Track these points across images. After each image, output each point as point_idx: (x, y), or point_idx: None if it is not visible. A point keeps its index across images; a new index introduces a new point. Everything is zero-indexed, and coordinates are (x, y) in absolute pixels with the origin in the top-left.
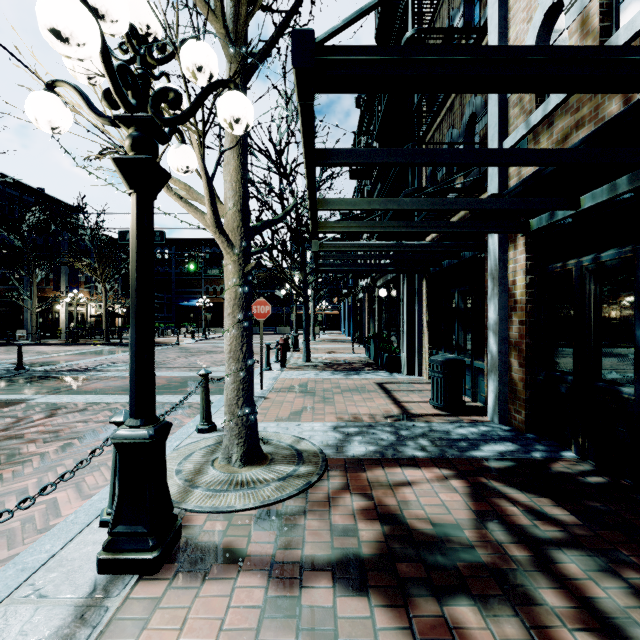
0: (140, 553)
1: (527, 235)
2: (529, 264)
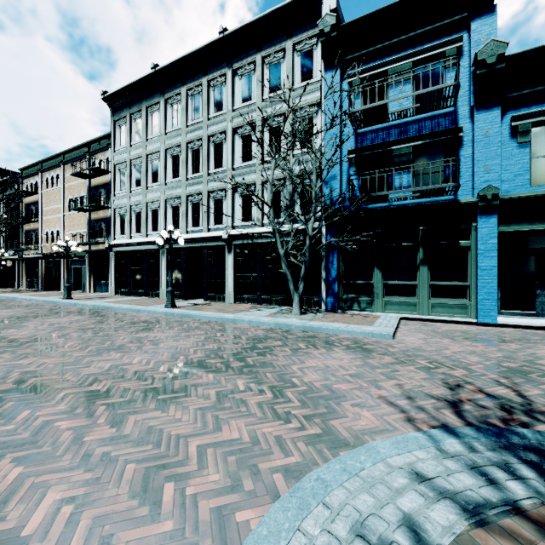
0: None
1: (45, 260)
2: (46, 264)
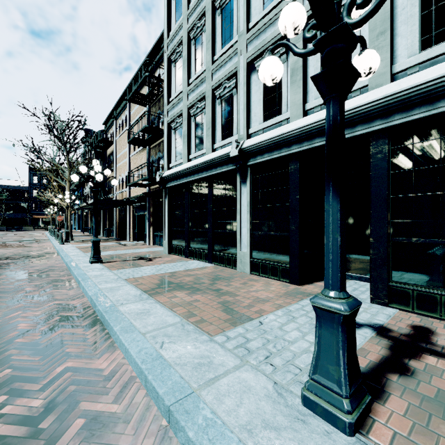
0: (69, 241)
1: (119, 208)
2: (119, 213)
